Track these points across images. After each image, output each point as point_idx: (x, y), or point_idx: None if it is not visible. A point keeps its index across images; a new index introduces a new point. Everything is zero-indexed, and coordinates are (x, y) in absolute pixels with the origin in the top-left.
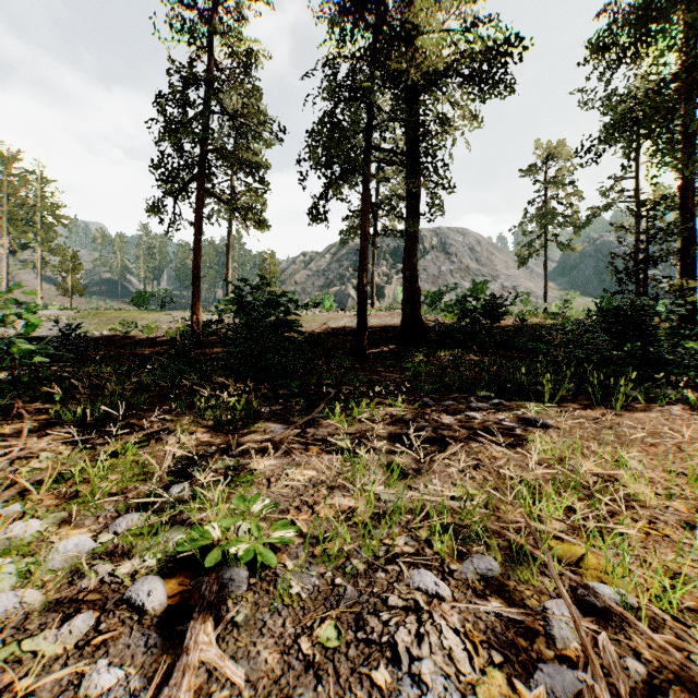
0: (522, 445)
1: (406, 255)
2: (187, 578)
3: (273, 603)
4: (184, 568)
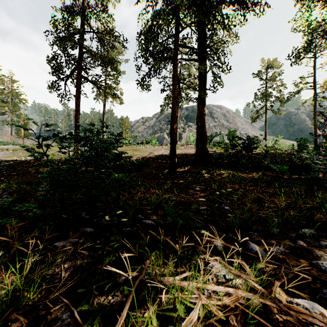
0: None
1: (198, 113)
2: None
3: None
4: None
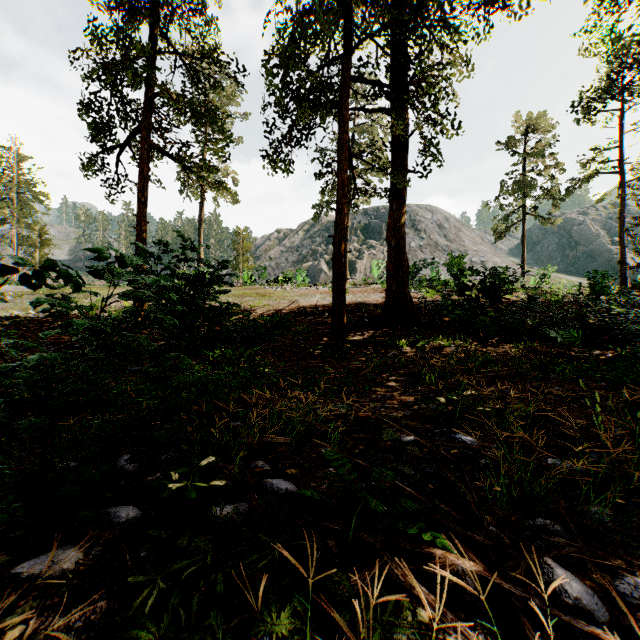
0: None
1: (391, 220)
2: None
3: None
4: None
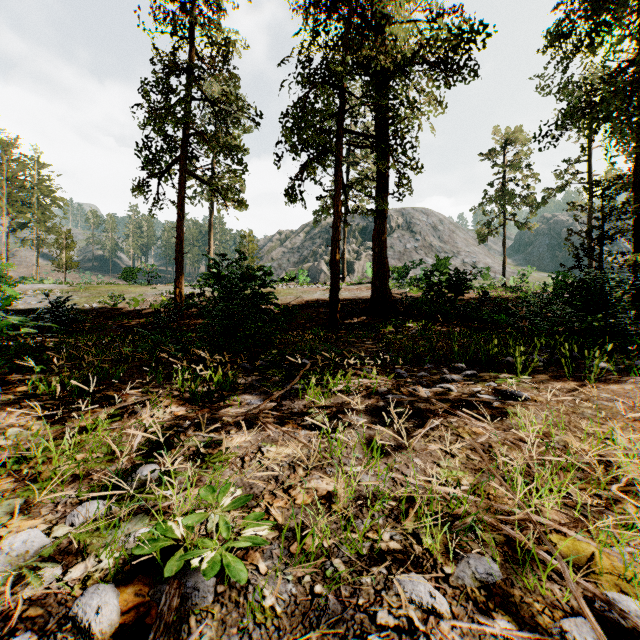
0: (502, 419)
1: (375, 232)
2: (145, 585)
3: (242, 620)
4: (144, 571)
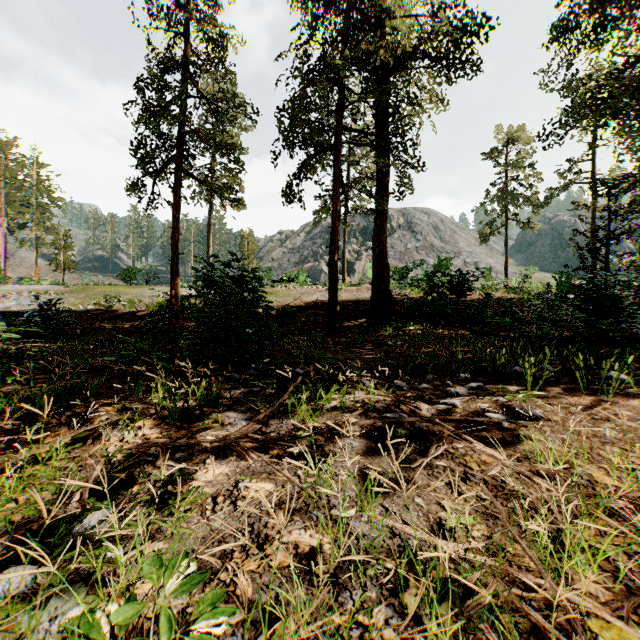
0: (514, 445)
1: (375, 233)
2: None
3: None
4: None
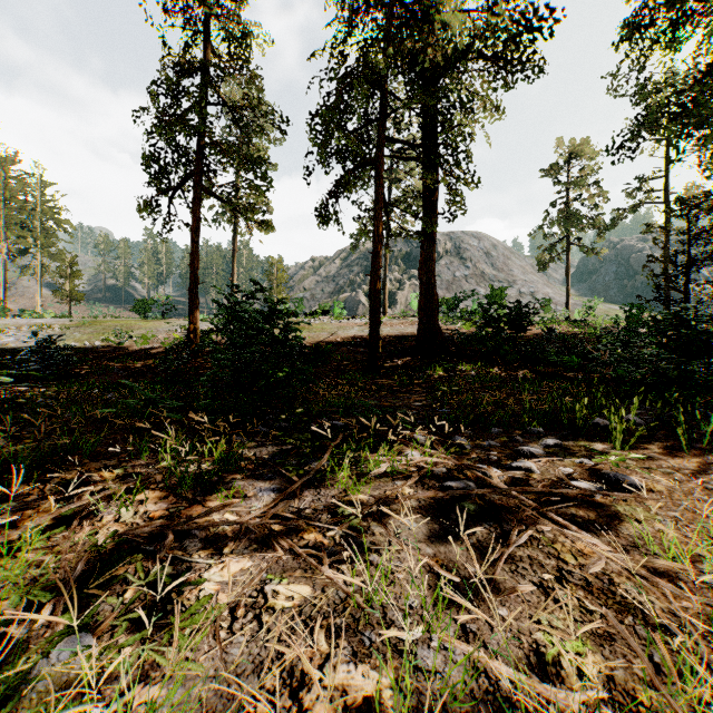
0: (615, 527)
1: (422, 259)
2: None
3: None
4: None
